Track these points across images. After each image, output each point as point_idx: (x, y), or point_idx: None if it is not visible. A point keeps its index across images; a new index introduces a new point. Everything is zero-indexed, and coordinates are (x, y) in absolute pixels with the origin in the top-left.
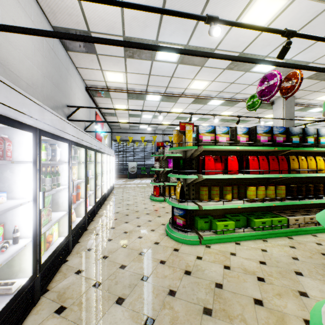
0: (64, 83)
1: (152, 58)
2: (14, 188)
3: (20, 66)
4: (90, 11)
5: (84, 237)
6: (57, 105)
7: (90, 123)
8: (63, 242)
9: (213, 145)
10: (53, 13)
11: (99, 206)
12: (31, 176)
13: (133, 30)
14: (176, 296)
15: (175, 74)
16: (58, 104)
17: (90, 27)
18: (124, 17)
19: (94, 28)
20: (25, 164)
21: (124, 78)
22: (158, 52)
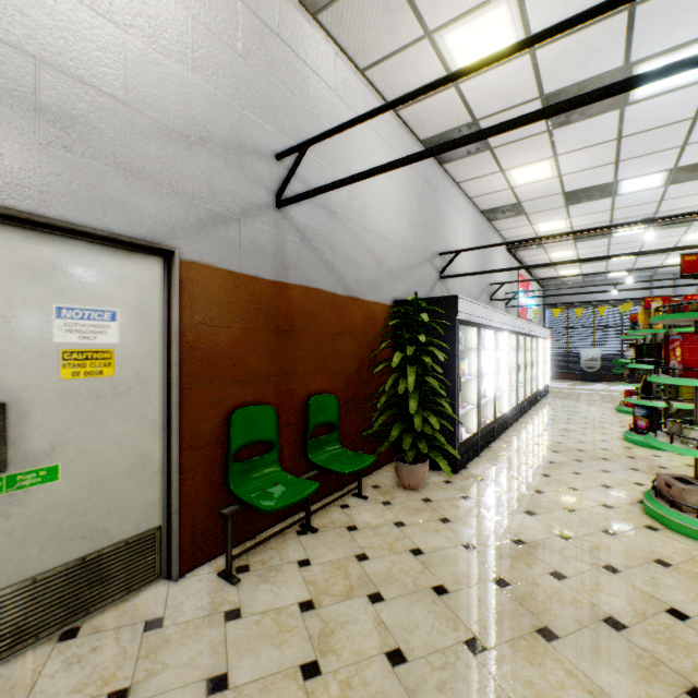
0: (487, 260)
1: (611, 195)
2: (481, 365)
3: (464, 270)
4: (522, 191)
5: (516, 425)
6: (483, 288)
7: (513, 295)
8: (504, 415)
9: (692, 327)
10: (484, 203)
11: (528, 406)
12: (491, 358)
13: (576, 184)
14: (608, 460)
15: (666, 197)
16: (483, 287)
17: (520, 199)
18: (563, 181)
19: (525, 198)
20: (487, 350)
21: (566, 223)
22: (621, 188)
